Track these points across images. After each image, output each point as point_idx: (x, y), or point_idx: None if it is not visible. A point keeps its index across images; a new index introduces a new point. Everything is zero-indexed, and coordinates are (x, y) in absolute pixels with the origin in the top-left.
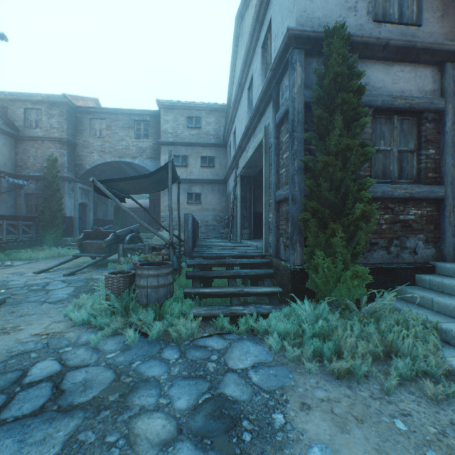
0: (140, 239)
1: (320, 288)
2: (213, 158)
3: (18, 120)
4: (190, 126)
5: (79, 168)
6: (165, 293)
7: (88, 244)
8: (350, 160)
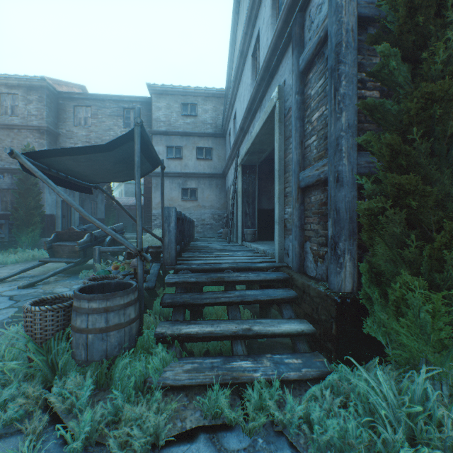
0: None
1: (398, 342)
2: (211, 150)
3: None
4: (184, 114)
5: None
6: (120, 340)
7: (59, 247)
8: None
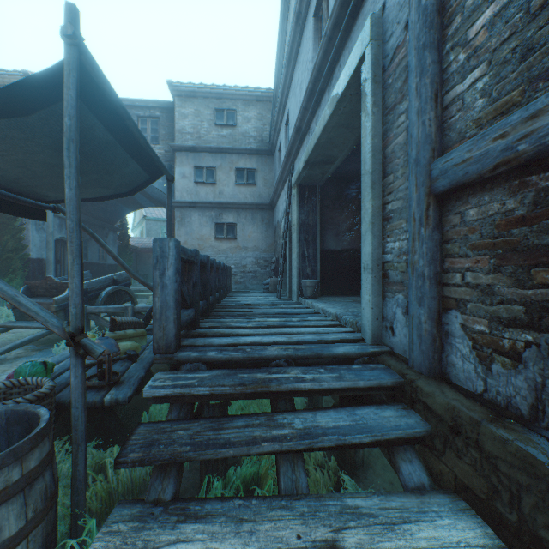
0: (130, 296)
1: None
2: (254, 172)
3: None
4: (219, 123)
5: None
6: None
7: None
8: None
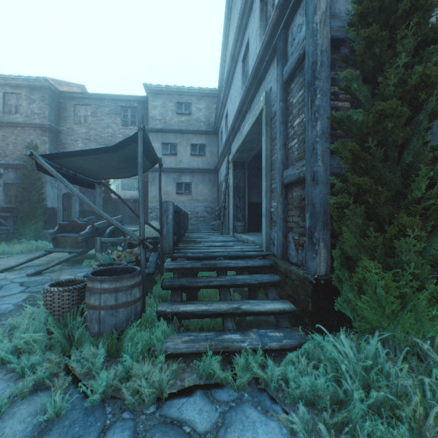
0: (123, 232)
1: (362, 315)
2: (204, 146)
3: None
4: (179, 113)
5: None
6: (127, 316)
7: (63, 238)
8: (427, 105)
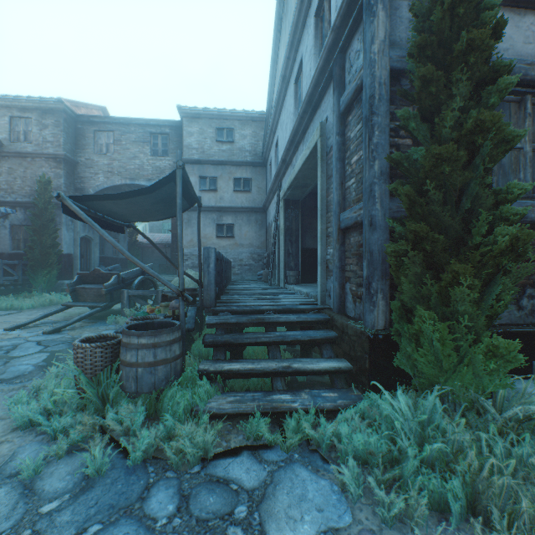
0: (153, 283)
1: (421, 371)
2: (249, 181)
3: (1, 131)
4: (220, 140)
5: (81, 193)
6: (167, 374)
7: (83, 290)
8: (485, 149)
